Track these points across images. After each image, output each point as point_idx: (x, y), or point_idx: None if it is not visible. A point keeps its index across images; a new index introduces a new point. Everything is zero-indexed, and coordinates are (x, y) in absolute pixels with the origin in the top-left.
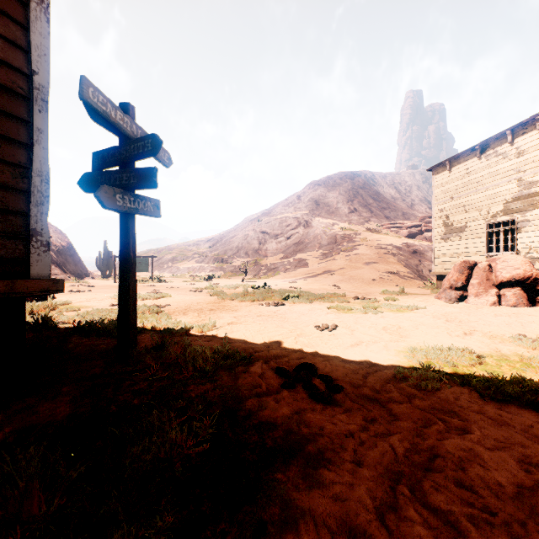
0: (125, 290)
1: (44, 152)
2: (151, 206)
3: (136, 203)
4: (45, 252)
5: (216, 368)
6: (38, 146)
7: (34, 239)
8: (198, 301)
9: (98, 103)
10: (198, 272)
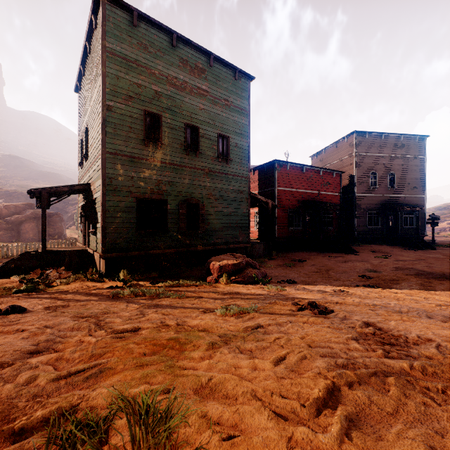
0: (433, 237)
1: (425, 223)
2: (436, 225)
3: (434, 225)
4: (426, 232)
5: (448, 245)
6: (425, 223)
7: (425, 231)
8: (446, 242)
9: (430, 216)
10: (448, 231)
